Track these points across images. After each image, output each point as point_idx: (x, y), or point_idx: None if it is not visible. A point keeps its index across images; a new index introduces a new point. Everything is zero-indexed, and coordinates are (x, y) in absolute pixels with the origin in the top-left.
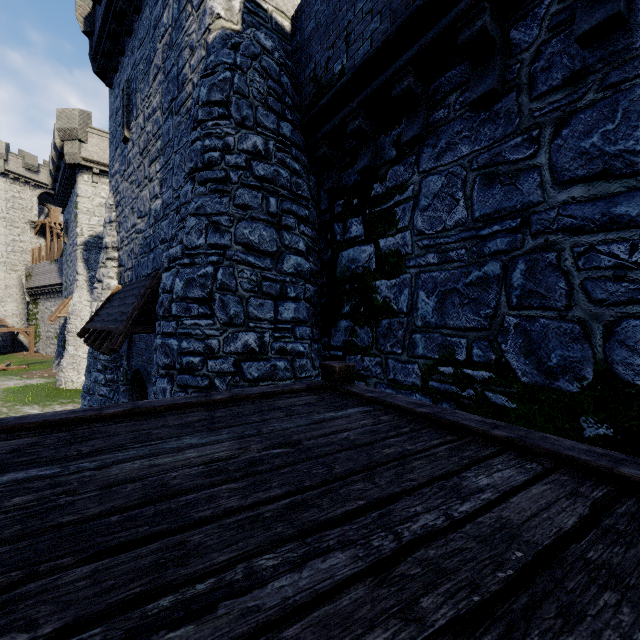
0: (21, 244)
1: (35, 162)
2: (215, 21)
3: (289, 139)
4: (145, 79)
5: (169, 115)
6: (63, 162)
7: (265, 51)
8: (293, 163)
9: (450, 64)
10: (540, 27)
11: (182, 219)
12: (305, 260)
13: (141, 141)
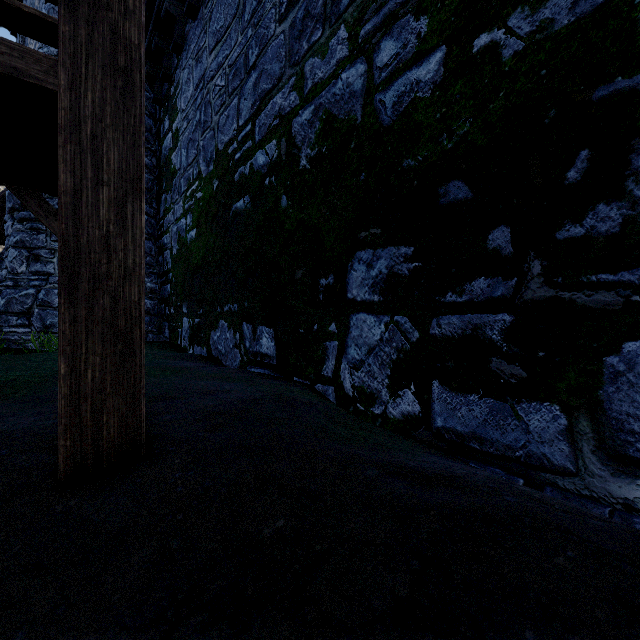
0: None
1: None
2: None
3: None
4: None
5: None
6: None
7: None
8: None
9: None
10: None
11: None
12: None
13: None
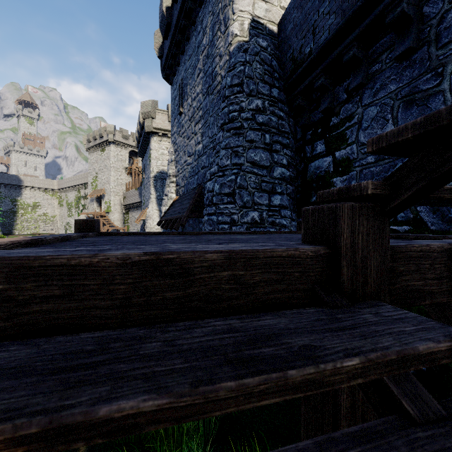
0: (121, 180)
1: (127, 134)
2: (234, 38)
3: (277, 98)
4: (192, 77)
5: (207, 96)
6: (143, 131)
7: (262, 49)
8: (279, 112)
9: (382, 35)
10: (443, 2)
11: (217, 152)
12: (287, 170)
13: (190, 113)
